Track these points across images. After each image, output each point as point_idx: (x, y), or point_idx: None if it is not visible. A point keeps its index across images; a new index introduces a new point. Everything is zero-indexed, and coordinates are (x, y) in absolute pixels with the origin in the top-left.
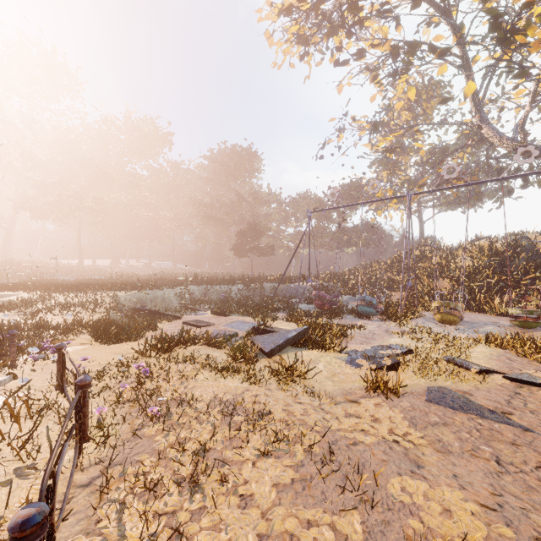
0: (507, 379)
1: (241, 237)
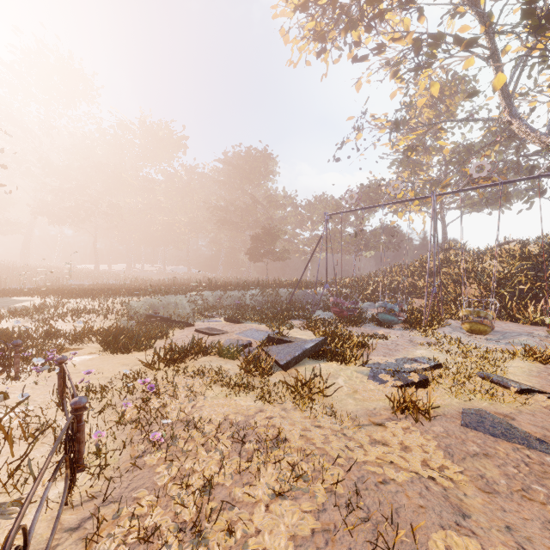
0: None
1: (256, 241)
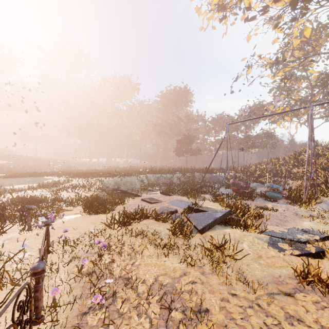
0: None
1: (179, 143)
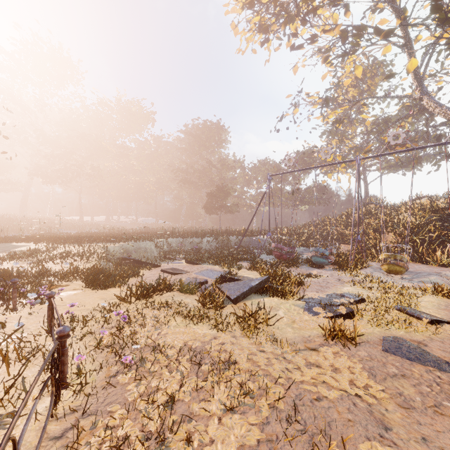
0: None
1: (211, 197)
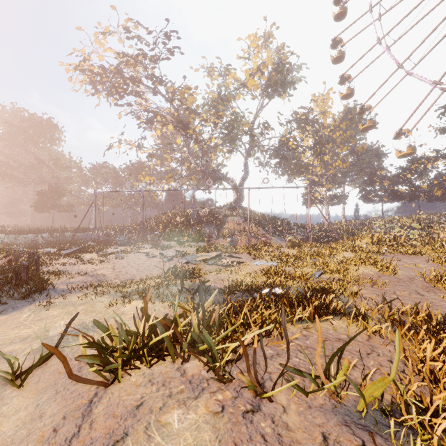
0: (143, 253)
1: (42, 196)
